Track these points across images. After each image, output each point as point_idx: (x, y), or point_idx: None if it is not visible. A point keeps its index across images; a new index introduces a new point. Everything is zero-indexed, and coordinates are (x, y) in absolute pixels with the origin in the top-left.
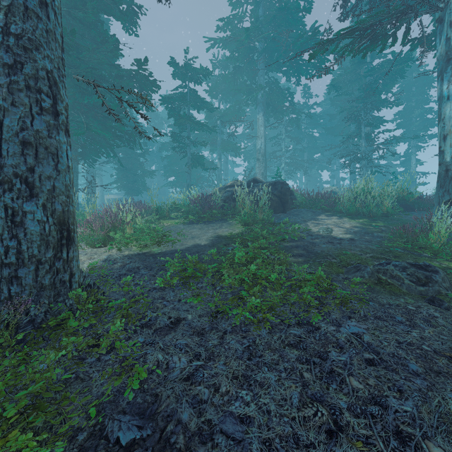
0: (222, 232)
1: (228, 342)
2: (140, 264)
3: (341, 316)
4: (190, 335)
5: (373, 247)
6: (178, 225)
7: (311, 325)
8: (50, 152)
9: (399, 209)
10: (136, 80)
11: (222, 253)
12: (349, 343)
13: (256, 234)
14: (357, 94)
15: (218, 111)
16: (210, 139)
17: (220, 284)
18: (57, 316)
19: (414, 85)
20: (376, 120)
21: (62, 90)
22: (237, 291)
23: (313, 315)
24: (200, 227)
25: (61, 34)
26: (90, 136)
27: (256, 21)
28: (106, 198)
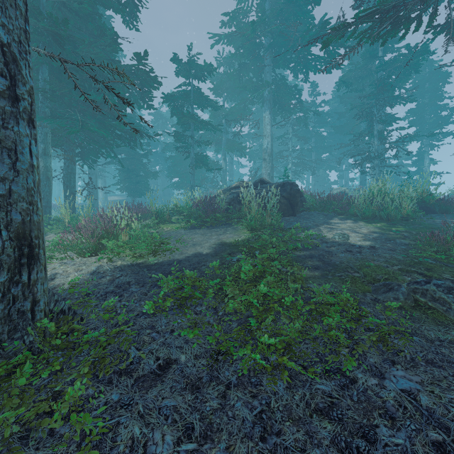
0: (226, 239)
1: (232, 406)
2: (131, 278)
3: (381, 359)
4: (181, 391)
5: (399, 257)
6: (179, 230)
7: (343, 376)
8: (5, 147)
9: (418, 212)
10: (137, 76)
11: (226, 264)
12: (402, 410)
13: (265, 241)
14: (368, 91)
15: (223, 109)
16: (215, 139)
17: (223, 309)
18: (12, 357)
19: (427, 81)
20: (388, 117)
21: (25, 69)
22: (244, 317)
23: (344, 360)
24: (202, 232)
25: (25, 0)
26: (89, 136)
27: (263, 15)
28: (110, 200)
